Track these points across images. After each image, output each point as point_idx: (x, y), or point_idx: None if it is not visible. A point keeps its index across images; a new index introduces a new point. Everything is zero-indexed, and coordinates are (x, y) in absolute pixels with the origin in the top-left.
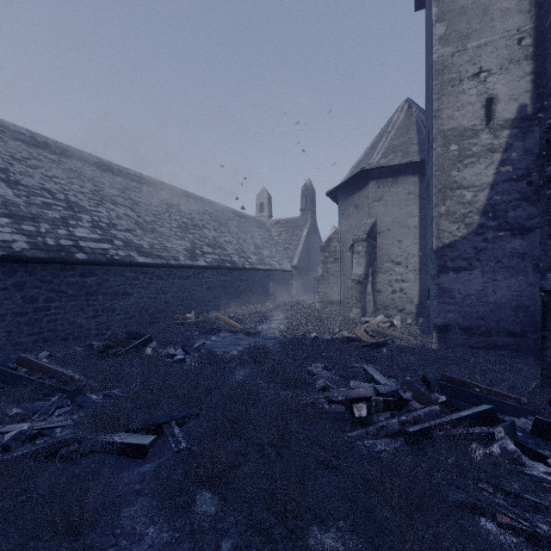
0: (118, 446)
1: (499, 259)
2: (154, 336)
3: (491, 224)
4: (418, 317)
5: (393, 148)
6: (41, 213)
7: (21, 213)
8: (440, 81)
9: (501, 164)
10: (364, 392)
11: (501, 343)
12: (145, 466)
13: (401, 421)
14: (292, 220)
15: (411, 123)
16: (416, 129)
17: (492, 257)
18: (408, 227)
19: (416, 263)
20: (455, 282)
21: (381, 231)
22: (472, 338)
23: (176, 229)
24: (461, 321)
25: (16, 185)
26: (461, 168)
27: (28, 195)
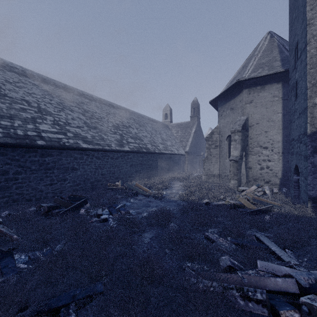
0: None
1: None
2: (90, 198)
3: None
4: (282, 187)
5: (261, 65)
6: (17, 114)
7: (2, 114)
8: None
9: None
10: (283, 284)
11: None
12: None
13: None
14: (185, 123)
15: (274, 47)
16: (278, 50)
17: None
18: (273, 121)
19: (279, 147)
20: None
21: (252, 124)
22: None
23: (111, 127)
24: None
25: (4, 96)
26: None
27: (11, 103)
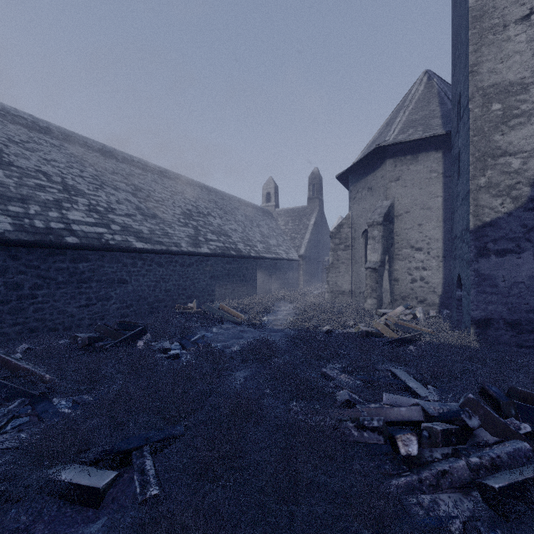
0: (62, 488)
1: None
2: (150, 327)
3: None
4: (442, 309)
5: (412, 123)
6: (33, 194)
7: (9, 194)
8: (478, 29)
9: None
10: (407, 413)
11: None
12: (94, 522)
13: (473, 466)
14: (299, 209)
15: (432, 95)
16: (438, 101)
17: None
18: (430, 209)
19: (439, 248)
20: (498, 268)
21: (399, 214)
22: (521, 335)
23: (180, 216)
24: (506, 314)
25: (9, 166)
26: (505, 131)
27: (21, 177)
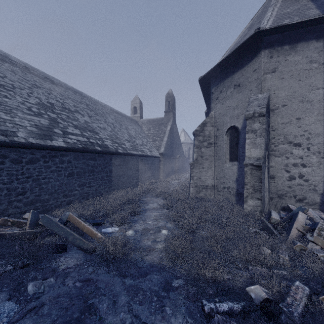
0: None
1: None
2: None
3: None
4: None
5: (286, 15)
6: None
7: None
8: None
9: None
10: None
11: None
12: None
13: None
14: (158, 120)
15: None
16: None
17: None
18: (310, 102)
19: (320, 143)
20: None
21: (275, 107)
22: None
23: (33, 105)
24: None
25: None
26: None
27: None
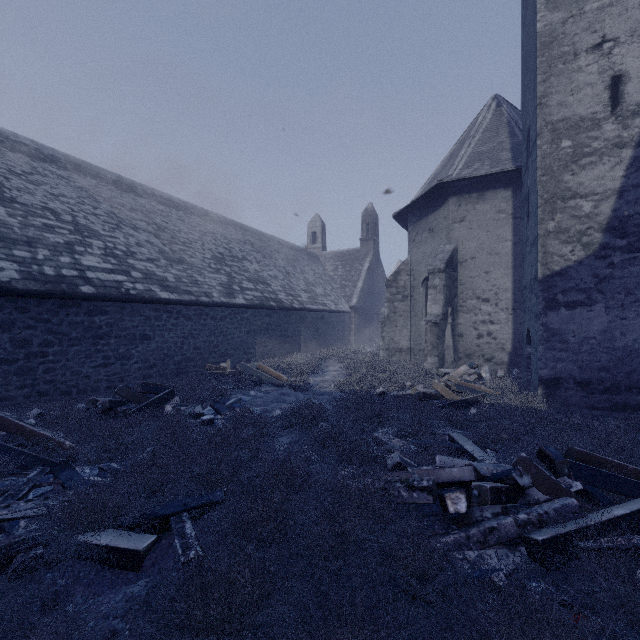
0: (100, 552)
1: (631, 290)
2: (178, 390)
3: (618, 243)
4: (512, 368)
5: (479, 156)
6: (40, 236)
7: (13, 236)
8: (547, 57)
9: (633, 162)
10: (459, 473)
11: (633, 402)
12: (136, 584)
13: (520, 521)
14: (350, 252)
15: (502, 124)
16: (507, 131)
17: (619, 288)
18: (498, 255)
19: (508, 299)
20: (568, 322)
21: (464, 259)
22: (592, 396)
23: (210, 260)
24: (576, 373)
25: (11, 203)
26: (576, 170)
27: (26, 215)
